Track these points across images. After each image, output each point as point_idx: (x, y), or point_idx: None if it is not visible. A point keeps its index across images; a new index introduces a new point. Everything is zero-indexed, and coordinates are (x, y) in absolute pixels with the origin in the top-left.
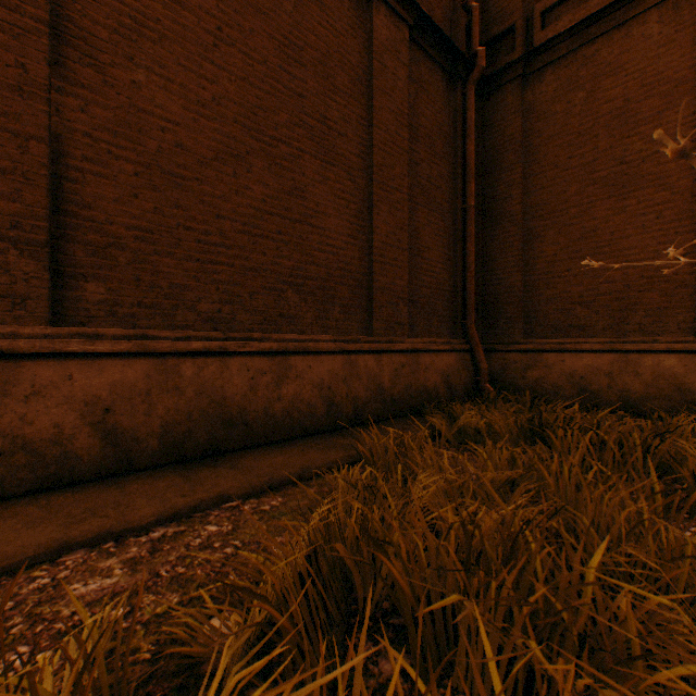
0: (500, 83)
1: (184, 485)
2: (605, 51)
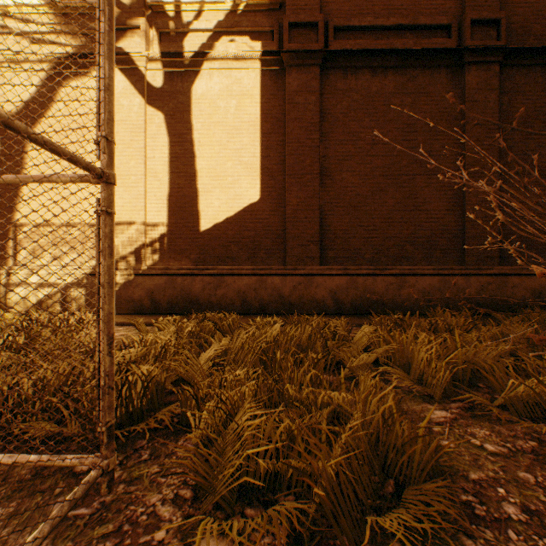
0: None
1: (358, 319)
2: None
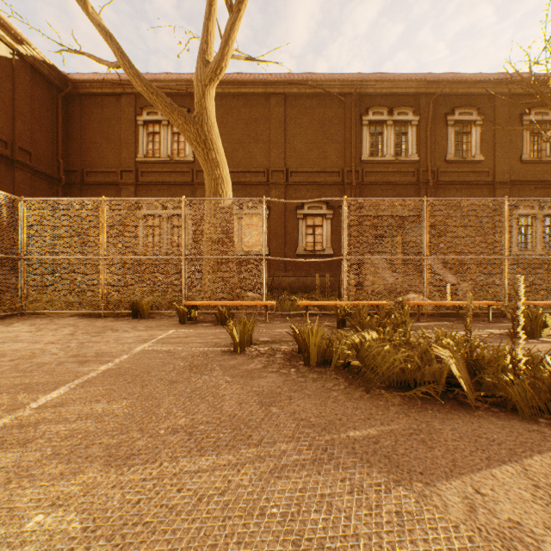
0: (74, 187)
1: None
2: (104, 193)
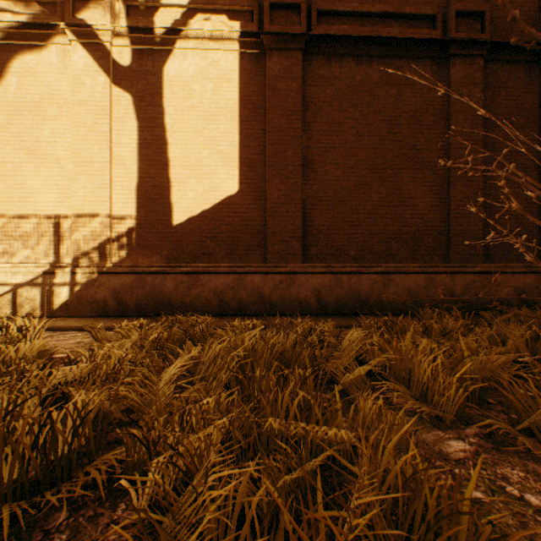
0: None
1: (343, 320)
2: None
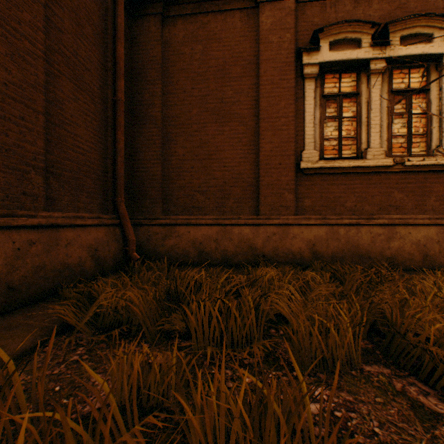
0: (146, 12)
1: None
2: (213, 24)
